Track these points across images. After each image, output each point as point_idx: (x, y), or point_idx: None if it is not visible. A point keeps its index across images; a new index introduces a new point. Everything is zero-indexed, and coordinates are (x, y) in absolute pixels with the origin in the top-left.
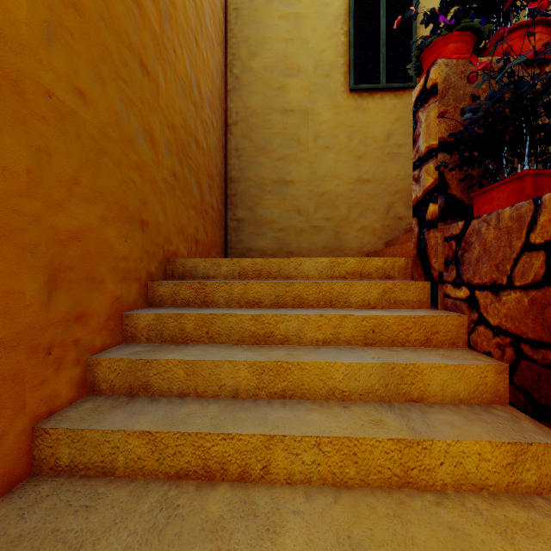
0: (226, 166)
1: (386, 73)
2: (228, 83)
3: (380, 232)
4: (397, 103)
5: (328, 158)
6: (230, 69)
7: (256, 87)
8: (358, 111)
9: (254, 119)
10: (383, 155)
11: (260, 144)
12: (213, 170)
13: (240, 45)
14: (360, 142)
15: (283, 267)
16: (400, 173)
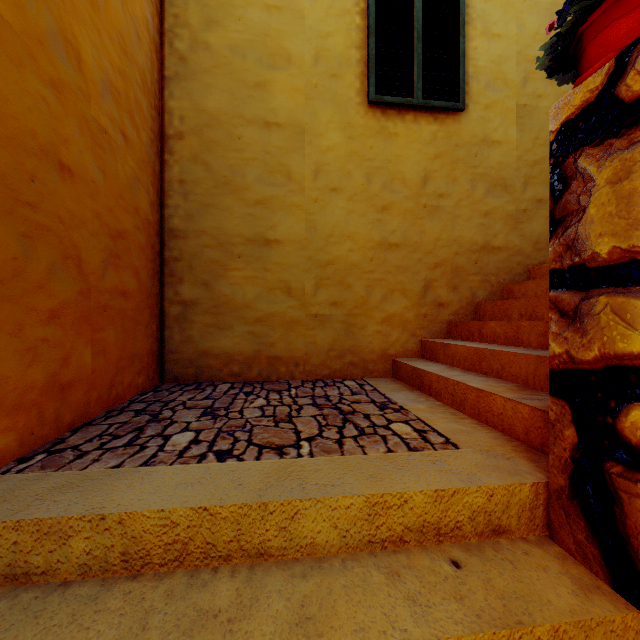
0: (163, 209)
1: (422, 83)
2: (166, 65)
3: (413, 324)
4: (437, 131)
5: (336, 207)
6: (169, 40)
7: (216, 78)
8: (381, 137)
9: (213, 131)
10: (418, 208)
11: (223, 175)
12: (127, 221)
13: (188, 2)
14: (384, 185)
15: (249, 526)
16: (442, 236)
